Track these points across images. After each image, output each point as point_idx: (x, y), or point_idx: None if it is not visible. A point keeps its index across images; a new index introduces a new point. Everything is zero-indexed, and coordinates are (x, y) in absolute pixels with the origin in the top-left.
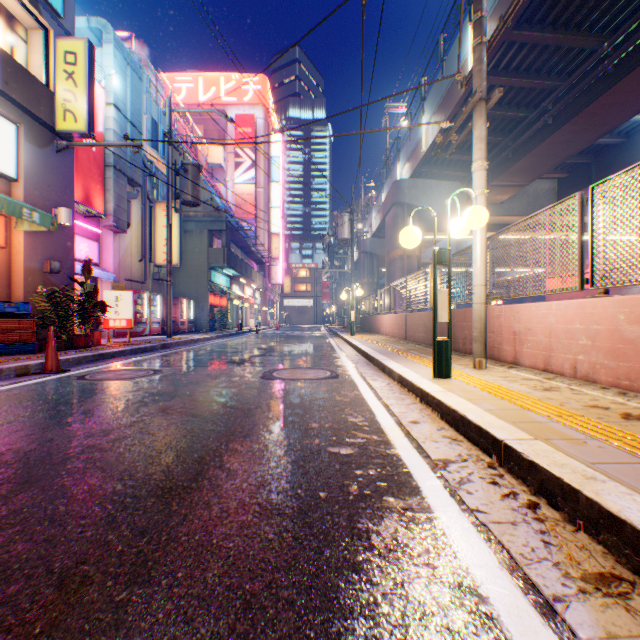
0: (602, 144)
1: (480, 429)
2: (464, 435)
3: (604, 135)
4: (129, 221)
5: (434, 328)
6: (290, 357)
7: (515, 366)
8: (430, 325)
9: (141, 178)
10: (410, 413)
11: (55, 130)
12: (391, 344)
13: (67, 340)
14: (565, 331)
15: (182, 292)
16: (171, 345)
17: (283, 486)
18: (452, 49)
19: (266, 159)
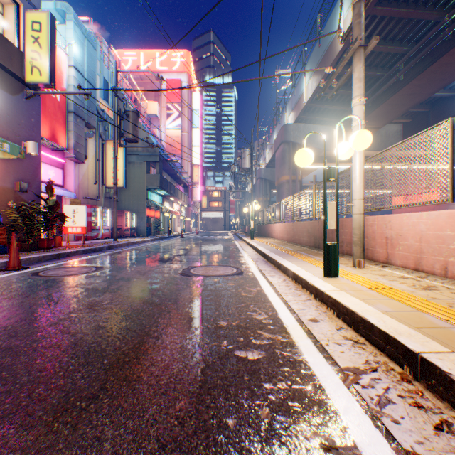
0: (438, 96)
1: (387, 336)
2: (365, 337)
3: (442, 88)
4: (86, 154)
5: (324, 234)
6: (205, 256)
7: (388, 265)
8: (312, 231)
9: (95, 122)
10: (308, 310)
11: (24, 81)
12: (282, 246)
13: (33, 243)
14: (436, 237)
15: (127, 207)
16: (116, 246)
17: (188, 408)
18: (327, 24)
19: (189, 111)
